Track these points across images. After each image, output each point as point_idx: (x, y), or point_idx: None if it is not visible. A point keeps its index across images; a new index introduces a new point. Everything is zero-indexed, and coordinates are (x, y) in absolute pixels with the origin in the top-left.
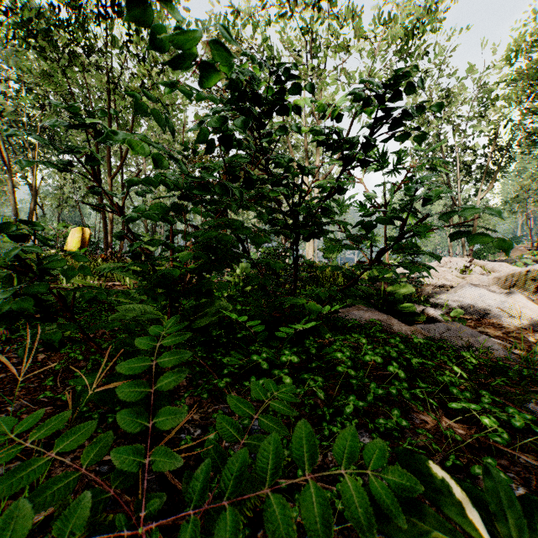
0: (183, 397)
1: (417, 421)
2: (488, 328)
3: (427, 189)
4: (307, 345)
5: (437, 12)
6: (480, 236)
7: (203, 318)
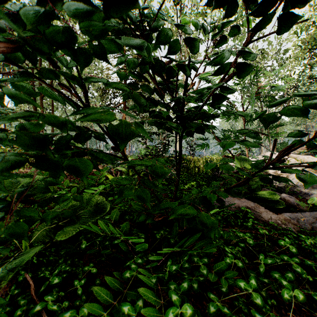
0: None
1: None
2: None
3: None
4: (195, 260)
5: None
6: None
7: (72, 224)
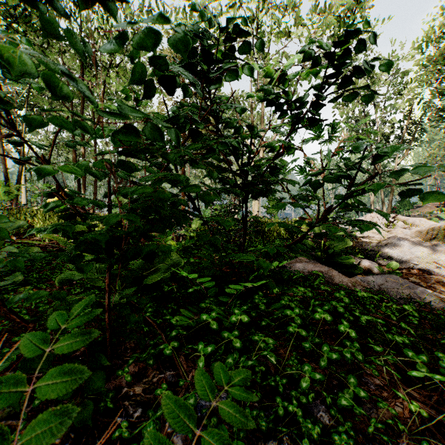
0: (128, 363)
1: (372, 387)
2: (419, 278)
3: (375, 148)
4: (256, 301)
5: (363, 5)
6: (433, 194)
7: (155, 273)
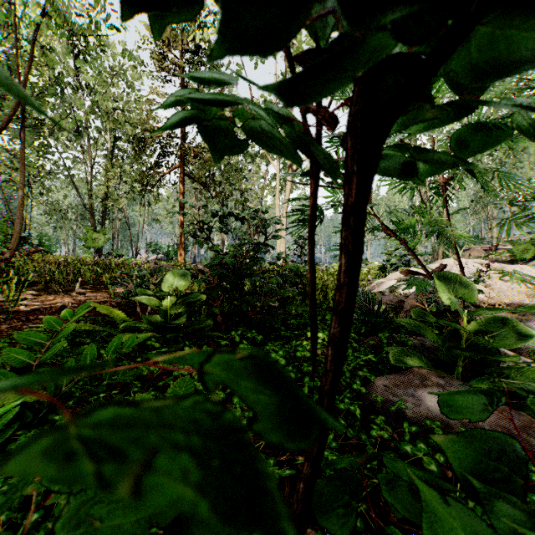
0: None
1: None
2: None
3: None
4: None
5: None
6: None
7: None
